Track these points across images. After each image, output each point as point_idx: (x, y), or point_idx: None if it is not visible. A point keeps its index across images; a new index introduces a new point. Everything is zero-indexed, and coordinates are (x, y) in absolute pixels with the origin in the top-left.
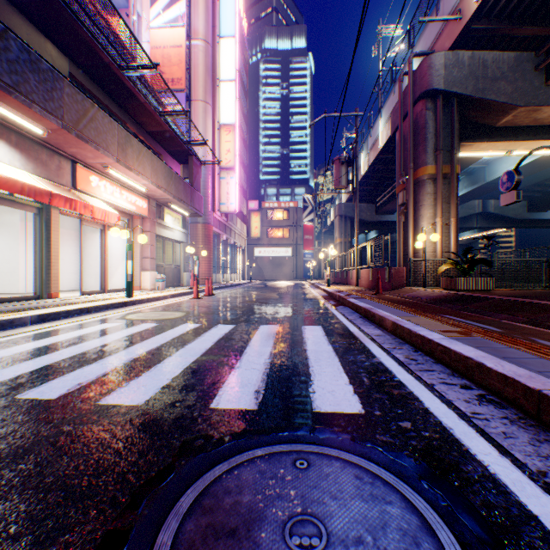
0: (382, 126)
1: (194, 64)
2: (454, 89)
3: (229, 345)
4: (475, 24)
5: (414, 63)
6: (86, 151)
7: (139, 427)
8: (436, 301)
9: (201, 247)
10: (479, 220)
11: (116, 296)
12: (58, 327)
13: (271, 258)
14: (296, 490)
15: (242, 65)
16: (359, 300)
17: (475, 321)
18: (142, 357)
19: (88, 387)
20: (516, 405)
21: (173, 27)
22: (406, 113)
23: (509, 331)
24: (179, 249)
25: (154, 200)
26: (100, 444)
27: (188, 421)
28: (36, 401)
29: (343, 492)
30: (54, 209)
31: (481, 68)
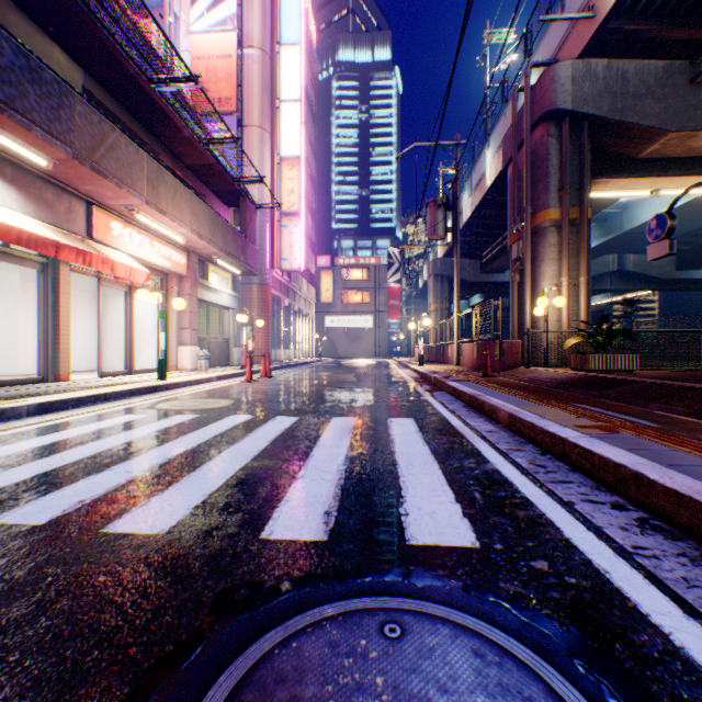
0: (490, 159)
1: (248, 80)
2: (584, 109)
3: (291, 444)
4: (613, 24)
5: (532, 76)
6: (105, 189)
7: (157, 569)
8: (564, 385)
9: (256, 316)
10: (614, 280)
11: (145, 379)
12: (63, 420)
13: (347, 329)
14: (384, 676)
15: (310, 82)
16: (462, 383)
17: (620, 413)
18: (171, 461)
19: (92, 506)
20: (696, 535)
21: (220, 32)
22: (521, 140)
23: (668, 426)
24: (227, 318)
25: (195, 254)
26: (97, 597)
27: (228, 559)
28: (16, 528)
29: (456, 681)
30: (63, 264)
31: (620, 81)
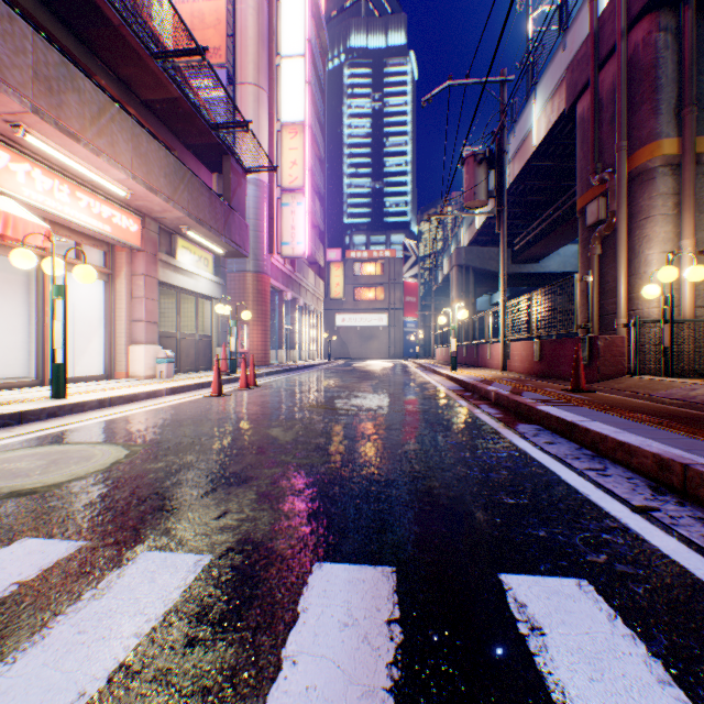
0: (539, 111)
1: (241, 28)
2: None
3: None
4: None
5: None
6: None
7: None
8: None
9: (251, 309)
10: None
11: (38, 395)
12: None
13: (359, 328)
14: None
15: (318, 52)
16: (573, 411)
17: None
18: None
19: None
20: None
21: None
22: (606, 53)
23: None
24: (209, 310)
25: (153, 220)
26: None
27: None
28: None
29: None
30: None
31: None
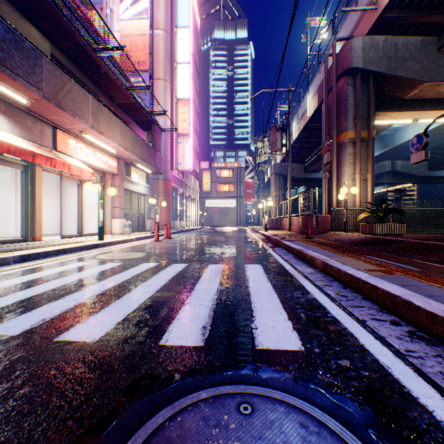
0: (310, 100)
1: (156, 50)
2: (370, 68)
3: (182, 282)
4: (388, 13)
5: (337, 47)
6: (64, 118)
7: (90, 365)
8: (358, 243)
9: (162, 199)
10: (389, 177)
11: (90, 239)
12: (36, 266)
13: (219, 208)
14: (240, 442)
15: (196, 51)
16: (292, 242)
17: (394, 261)
18: (104, 293)
19: (50, 322)
20: None
21: (138, 19)
22: (330, 88)
23: (425, 270)
24: (143, 201)
25: (122, 160)
26: (48, 385)
27: (137, 359)
28: None
29: None
30: (38, 166)
31: (393, 50)
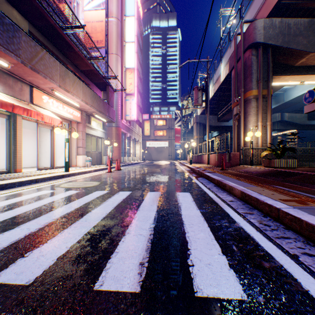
0: (223, 68)
1: (110, 32)
2: (269, 42)
3: (124, 209)
4: (284, 0)
5: (243, 28)
6: (38, 79)
7: None
8: (263, 174)
9: (114, 141)
10: (279, 125)
11: (59, 171)
12: (10, 194)
13: (156, 147)
14: None
15: (139, 34)
16: (212, 174)
17: (300, 191)
18: (55, 221)
19: None
20: None
21: (97, 10)
22: (238, 58)
23: None
24: (100, 142)
25: (84, 112)
26: None
27: (65, 314)
28: None
29: None
30: (18, 116)
31: (287, 28)
